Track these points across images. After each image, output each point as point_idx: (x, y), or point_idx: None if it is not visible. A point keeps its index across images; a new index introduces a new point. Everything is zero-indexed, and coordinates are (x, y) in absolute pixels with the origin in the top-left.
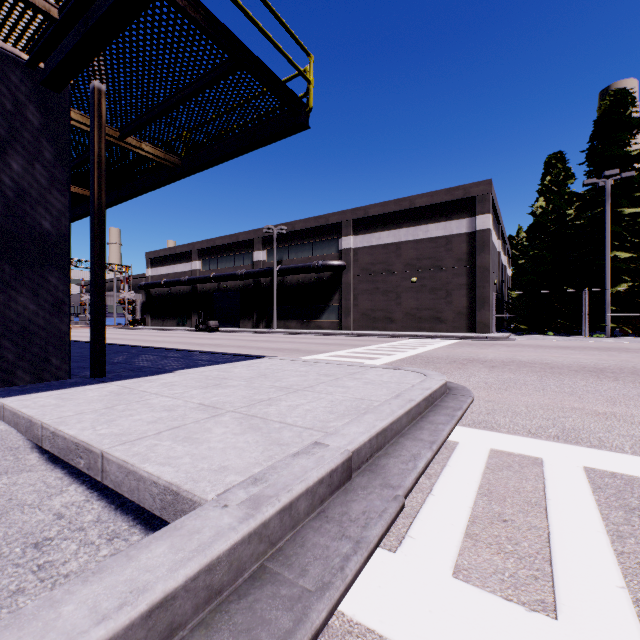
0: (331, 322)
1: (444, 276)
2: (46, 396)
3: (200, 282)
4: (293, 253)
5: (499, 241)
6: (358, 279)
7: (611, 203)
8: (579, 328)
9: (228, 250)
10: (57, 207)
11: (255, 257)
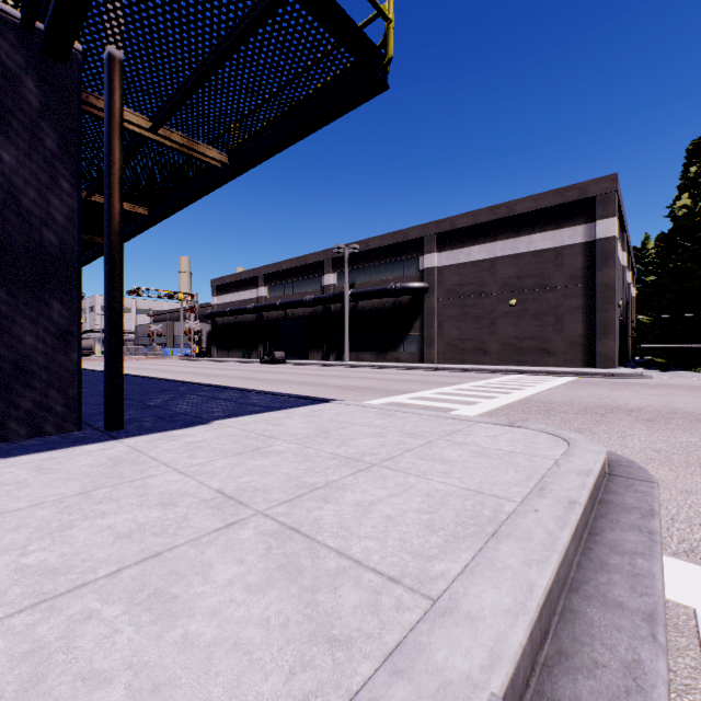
0: (411, 354)
1: (552, 297)
2: (24, 463)
3: (266, 310)
4: (367, 275)
5: (624, 253)
6: (443, 303)
7: None
8: None
9: (295, 274)
10: (62, 211)
11: (324, 281)
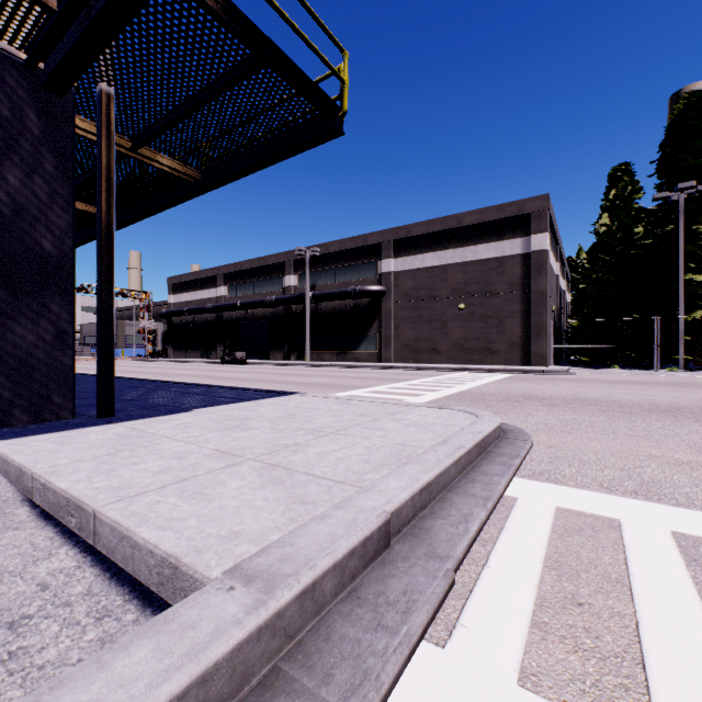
0: (369, 354)
1: (495, 302)
2: (43, 439)
3: (226, 310)
4: (328, 277)
5: (557, 263)
6: (399, 306)
7: (685, 219)
8: (648, 360)
9: (256, 274)
10: (59, 225)
11: (286, 282)
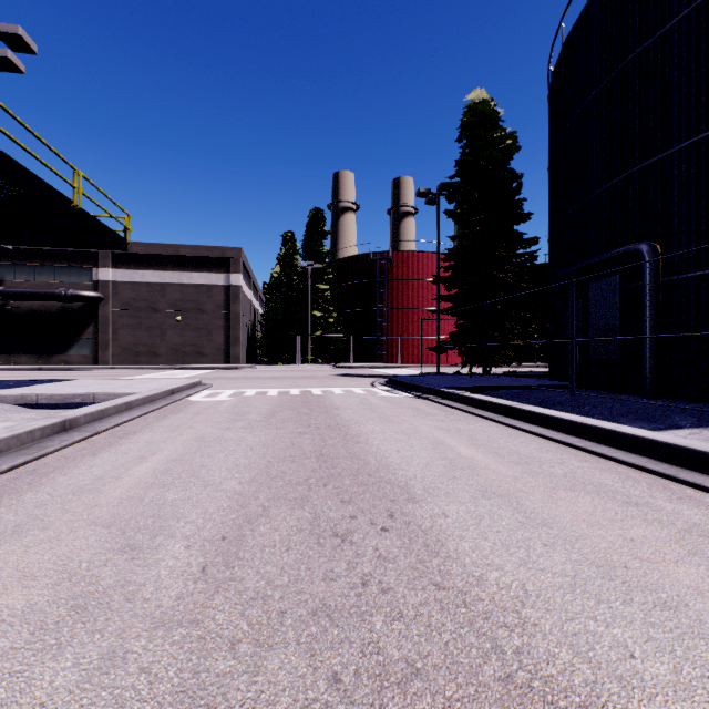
0: (83, 356)
1: (206, 318)
2: None
3: None
4: (24, 274)
5: (251, 291)
6: (119, 313)
7: (313, 280)
8: (302, 360)
9: None
10: None
11: None
